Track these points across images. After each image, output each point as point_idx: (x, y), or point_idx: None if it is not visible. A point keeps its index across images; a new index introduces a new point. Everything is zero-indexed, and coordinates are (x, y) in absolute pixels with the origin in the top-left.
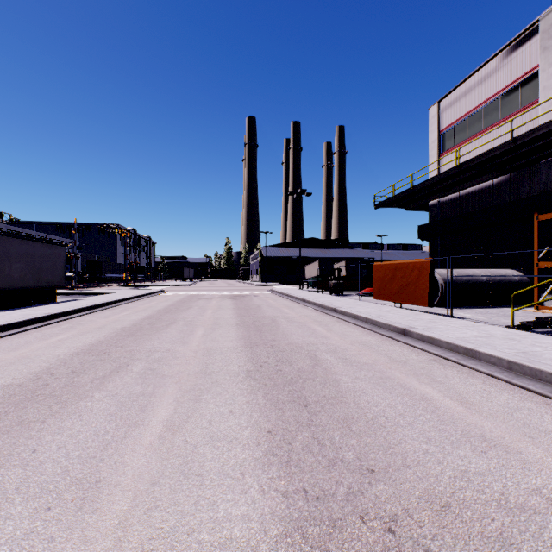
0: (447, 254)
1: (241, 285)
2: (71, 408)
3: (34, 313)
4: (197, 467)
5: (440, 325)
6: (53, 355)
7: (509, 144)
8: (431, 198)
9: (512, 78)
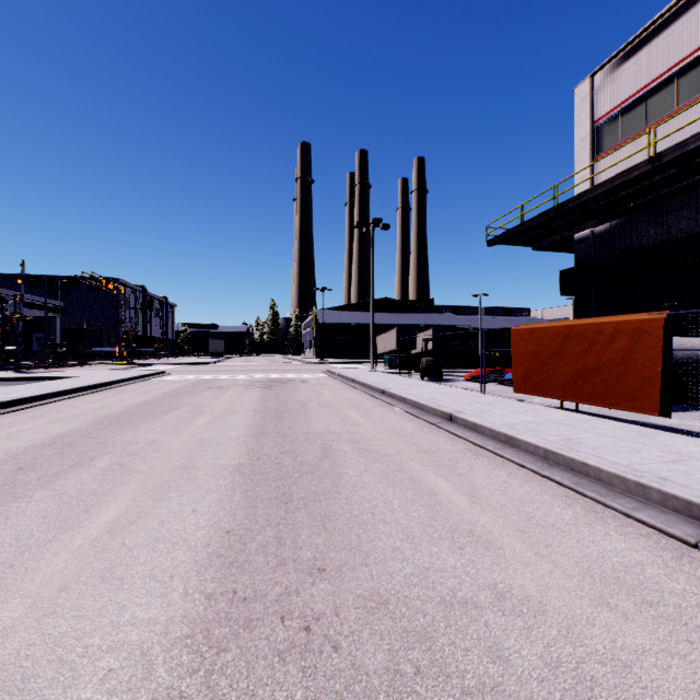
0: (607, 314)
1: (287, 363)
2: None
3: None
4: None
5: None
6: None
7: None
8: (579, 228)
9: None
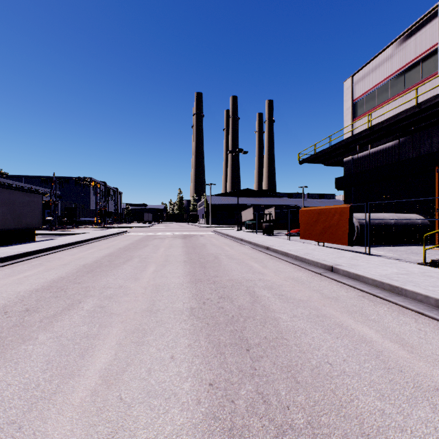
0: (359, 201)
1: (190, 227)
2: (10, 353)
3: (10, 251)
4: (126, 438)
5: (361, 262)
6: (14, 292)
7: (414, 108)
8: (346, 156)
9: (415, 55)
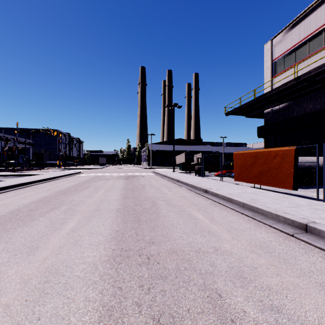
0: (278, 146)
1: (134, 168)
2: None
3: None
4: None
5: None
6: None
7: None
8: (266, 108)
9: None
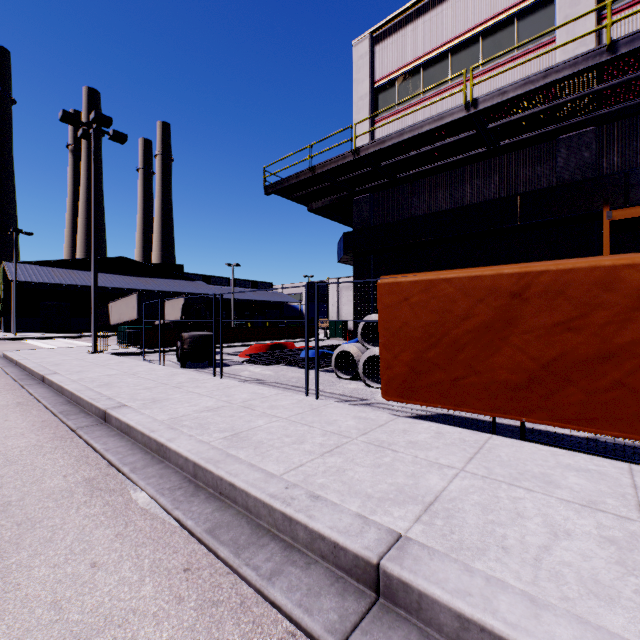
0: None
1: None
2: None
3: None
4: None
5: None
6: None
7: (598, 55)
8: (359, 191)
9: (505, 4)
